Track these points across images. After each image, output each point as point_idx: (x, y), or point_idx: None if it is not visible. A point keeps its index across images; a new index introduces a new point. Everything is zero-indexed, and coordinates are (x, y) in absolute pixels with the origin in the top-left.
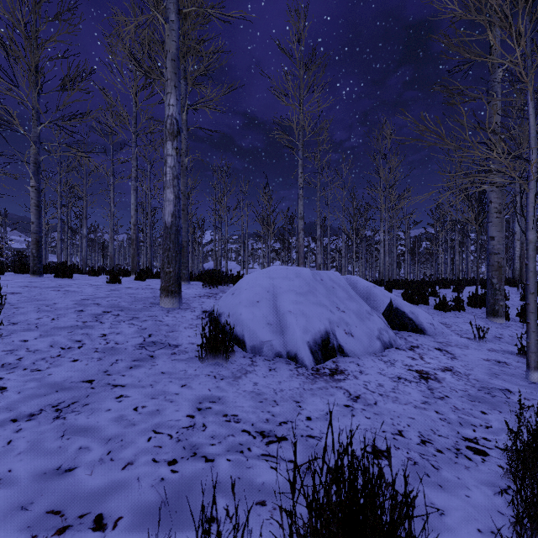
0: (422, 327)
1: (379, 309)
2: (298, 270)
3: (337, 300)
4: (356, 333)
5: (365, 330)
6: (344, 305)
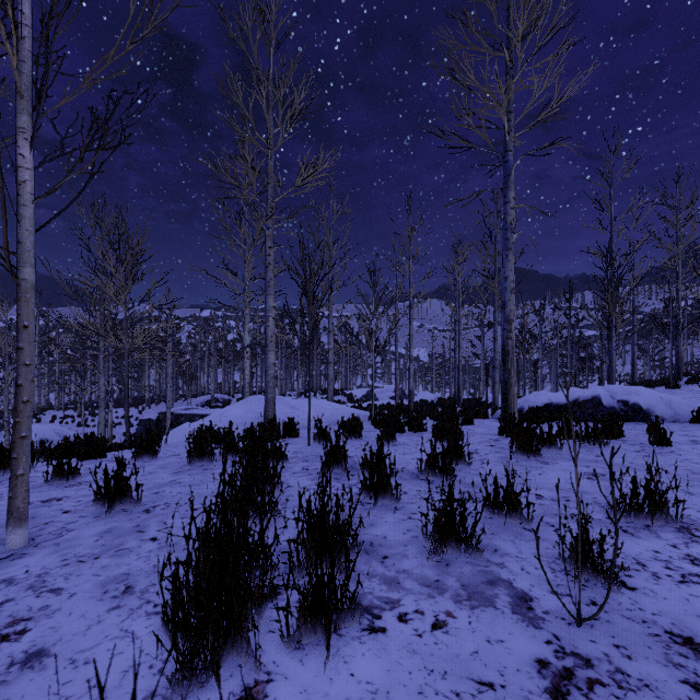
0: (71, 435)
1: (59, 433)
2: (33, 428)
3: (45, 433)
4: (49, 439)
5: (52, 439)
6: (47, 434)
